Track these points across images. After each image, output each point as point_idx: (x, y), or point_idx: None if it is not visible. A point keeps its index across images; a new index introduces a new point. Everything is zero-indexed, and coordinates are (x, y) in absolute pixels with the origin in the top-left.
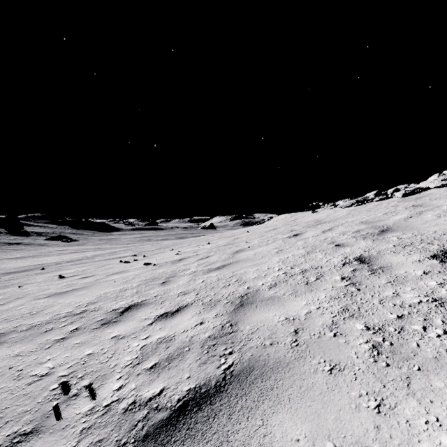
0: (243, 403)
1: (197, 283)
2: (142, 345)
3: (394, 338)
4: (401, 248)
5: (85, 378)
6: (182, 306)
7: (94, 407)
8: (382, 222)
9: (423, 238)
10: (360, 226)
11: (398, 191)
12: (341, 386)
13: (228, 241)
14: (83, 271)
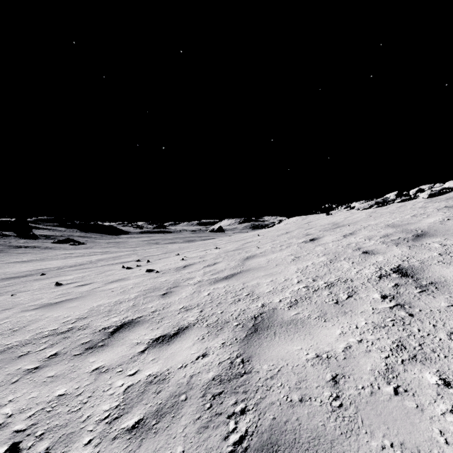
0: None
1: (202, 296)
2: (128, 385)
3: None
4: (450, 257)
5: (45, 437)
6: (182, 328)
7: None
8: (413, 225)
9: None
10: (388, 230)
11: (421, 191)
12: None
13: (237, 245)
14: (82, 277)
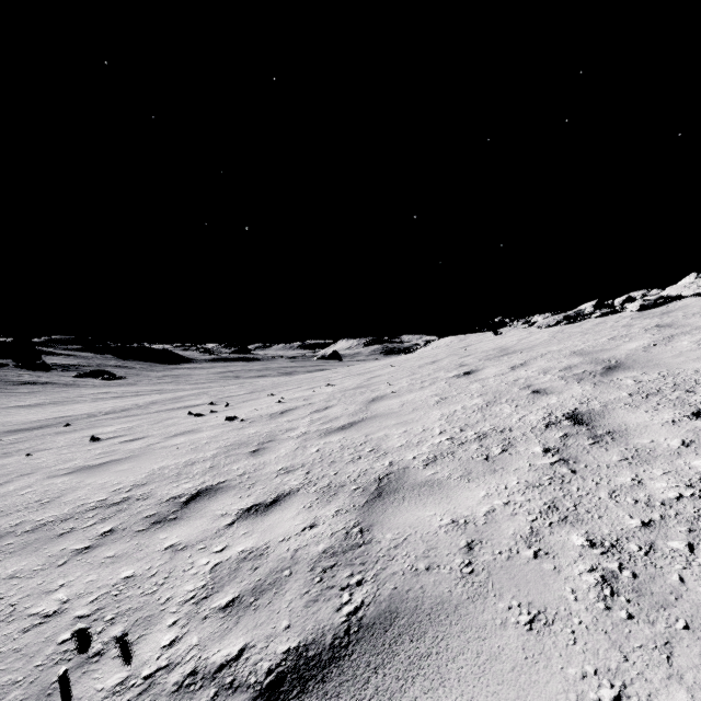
0: (378, 682)
1: (308, 453)
2: (215, 563)
3: (638, 564)
4: (641, 398)
5: (117, 621)
6: (283, 494)
7: (127, 678)
8: (607, 353)
9: (677, 382)
10: (572, 359)
11: (631, 300)
12: (549, 655)
13: (359, 381)
14: (130, 429)
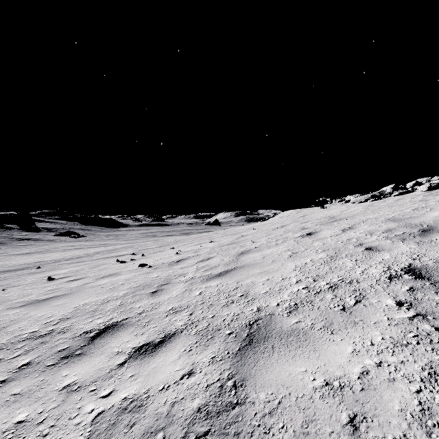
0: None
1: (193, 295)
2: (98, 411)
3: None
4: None
5: None
6: (169, 335)
7: None
8: (417, 219)
9: None
10: (389, 224)
11: (419, 184)
12: None
13: (232, 239)
14: (76, 271)
